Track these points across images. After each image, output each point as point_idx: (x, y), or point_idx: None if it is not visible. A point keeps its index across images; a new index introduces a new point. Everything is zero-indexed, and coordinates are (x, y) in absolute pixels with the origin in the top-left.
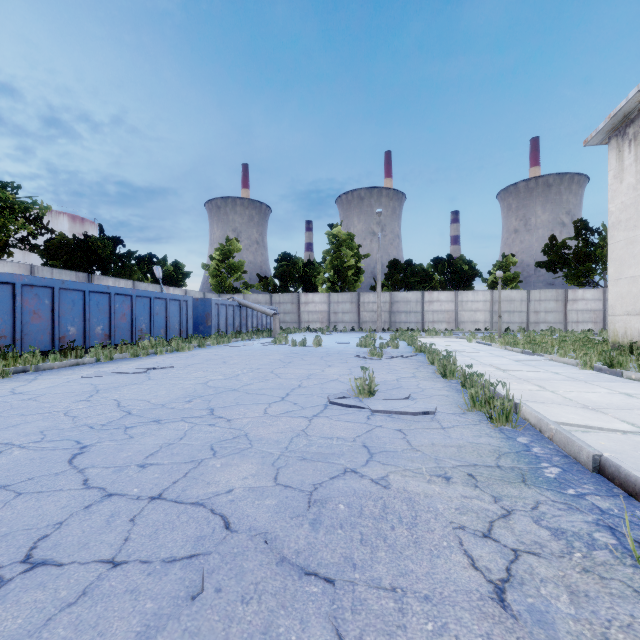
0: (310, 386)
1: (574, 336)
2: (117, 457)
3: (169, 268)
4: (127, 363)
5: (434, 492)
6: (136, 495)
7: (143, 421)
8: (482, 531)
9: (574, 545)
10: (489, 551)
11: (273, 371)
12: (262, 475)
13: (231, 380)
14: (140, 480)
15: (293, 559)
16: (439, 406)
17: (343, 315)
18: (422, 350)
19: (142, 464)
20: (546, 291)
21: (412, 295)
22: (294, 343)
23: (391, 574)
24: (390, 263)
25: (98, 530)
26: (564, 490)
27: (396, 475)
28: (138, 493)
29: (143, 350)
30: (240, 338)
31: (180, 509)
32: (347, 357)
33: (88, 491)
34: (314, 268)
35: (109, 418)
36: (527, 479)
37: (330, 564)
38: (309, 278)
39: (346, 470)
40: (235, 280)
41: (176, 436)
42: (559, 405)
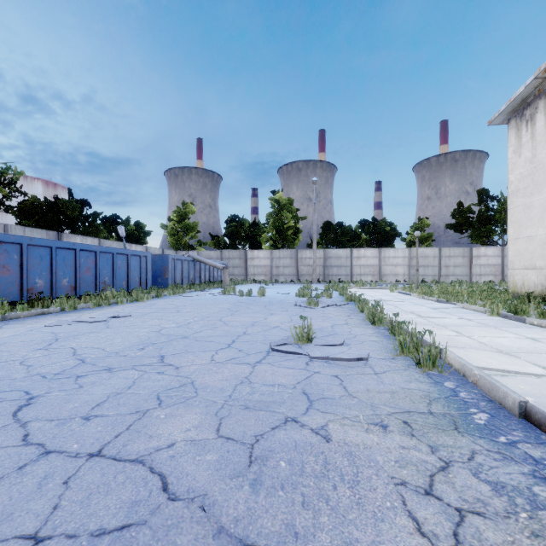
0: (254, 333)
1: (479, 287)
2: (63, 409)
3: (132, 228)
4: (89, 312)
5: (373, 442)
6: (75, 452)
7: (95, 369)
8: (424, 487)
9: (516, 502)
10: (433, 512)
11: (221, 319)
12: (205, 426)
13: (183, 328)
14: (82, 434)
15: (231, 529)
16: (371, 352)
17: (284, 269)
18: (352, 299)
19: (87, 416)
20: (455, 249)
21: (343, 252)
22: (241, 293)
23: (335, 545)
24: (324, 224)
25: (27, 496)
26: (496, 438)
27: (335, 424)
28: (77, 450)
29: (105, 300)
30: (194, 289)
31: (118, 468)
32: (287, 306)
33: (26, 448)
34: (259, 228)
35: (63, 367)
36: (459, 426)
37: (270, 534)
38: (254, 237)
39: (287, 419)
40: (190, 238)
41: (125, 385)
42: (477, 350)
